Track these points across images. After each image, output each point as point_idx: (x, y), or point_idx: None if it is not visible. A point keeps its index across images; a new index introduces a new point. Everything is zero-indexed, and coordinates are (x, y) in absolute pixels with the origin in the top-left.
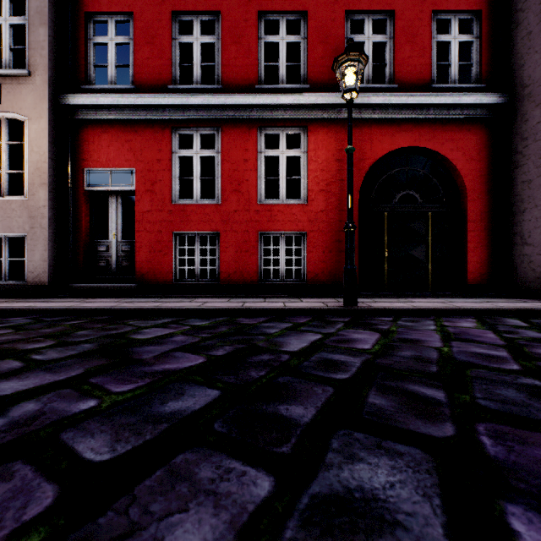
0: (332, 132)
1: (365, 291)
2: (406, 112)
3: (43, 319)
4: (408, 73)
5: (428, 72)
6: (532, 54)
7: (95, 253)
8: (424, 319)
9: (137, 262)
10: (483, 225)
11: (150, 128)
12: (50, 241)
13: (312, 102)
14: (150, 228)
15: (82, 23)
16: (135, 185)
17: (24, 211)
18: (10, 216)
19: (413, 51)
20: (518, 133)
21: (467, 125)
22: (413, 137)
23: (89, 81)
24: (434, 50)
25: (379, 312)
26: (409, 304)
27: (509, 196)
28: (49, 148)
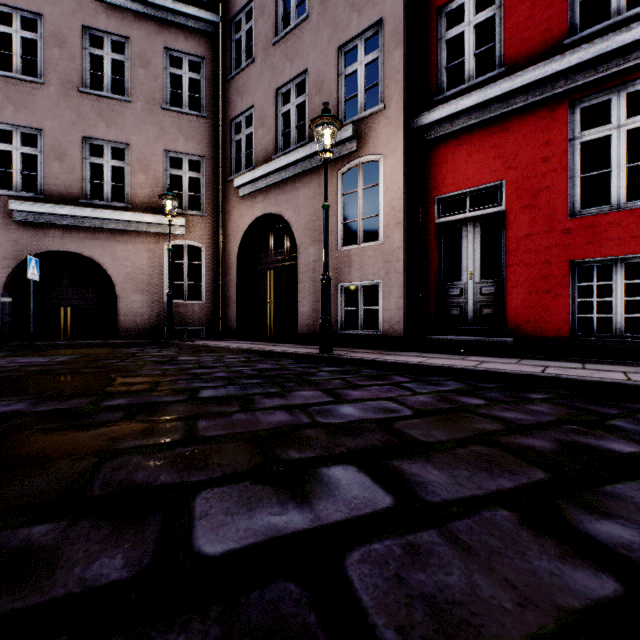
0: None
1: None
2: None
3: (476, 384)
4: None
5: None
6: None
7: (444, 298)
8: None
9: (507, 308)
10: None
11: (528, 118)
12: (404, 286)
13: None
14: (528, 260)
15: (432, 24)
16: (505, 203)
17: (378, 257)
18: (366, 264)
19: None
20: None
21: None
22: None
23: (439, 91)
24: None
25: None
26: None
27: None
28: (403, 182)
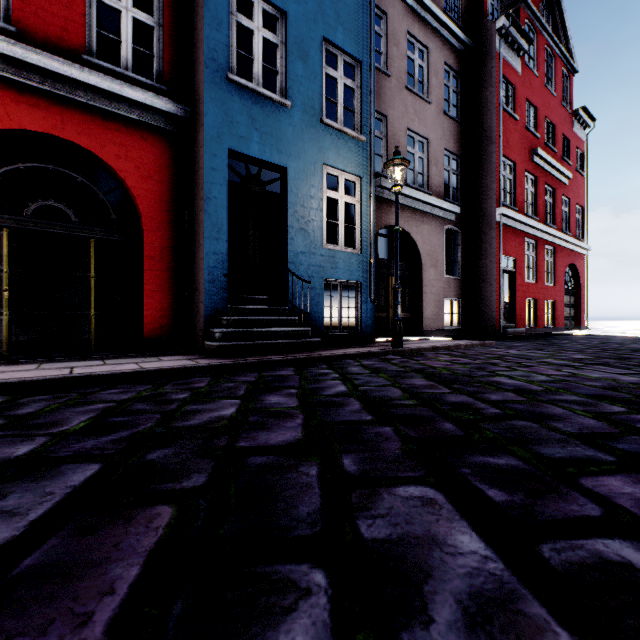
0: None
1: None
2: (32, 76)
3: None
4: (42, 21)
5: (79, 34)
6: (199, 65)
7: None
8: None
9: None
10: (165, 263)
11: None
12: None
13: None
14: None
15: None
16: None
17: None
18: None
19: None
20: (194, 157)
21: (144, 131)
22: (52, 120)
23: None
24: (93, 9)
25: None
26: None
27: (191, 231)
28: None
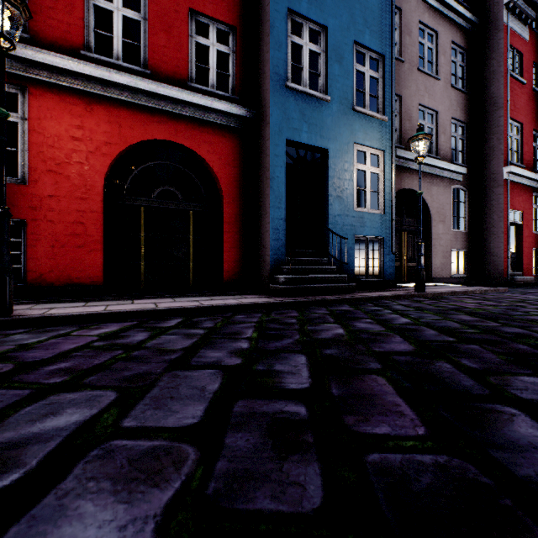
0: (66, 102)
1: (118, 292)
2: (159, 102)
3: None
4: (164, 63)
5: (185, 68)
6: (265, 79)
7: None
8: (70, 328)
9: None
10: (238, 227)
11: None
12: None
13: (28, 56)
14: None
15: None
16: None
17: None
18: None
19: (170, 42)
20: (259, 147)
21: (224, 131)
22: (170, 131)
23: None
24: (193, 49)
25: (31, 321)
26: (107, 308)
27: (256, 203)
28: None
